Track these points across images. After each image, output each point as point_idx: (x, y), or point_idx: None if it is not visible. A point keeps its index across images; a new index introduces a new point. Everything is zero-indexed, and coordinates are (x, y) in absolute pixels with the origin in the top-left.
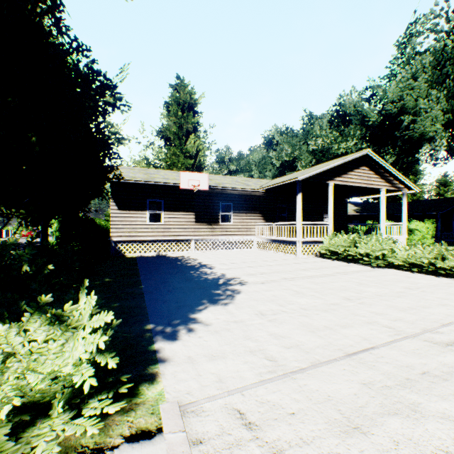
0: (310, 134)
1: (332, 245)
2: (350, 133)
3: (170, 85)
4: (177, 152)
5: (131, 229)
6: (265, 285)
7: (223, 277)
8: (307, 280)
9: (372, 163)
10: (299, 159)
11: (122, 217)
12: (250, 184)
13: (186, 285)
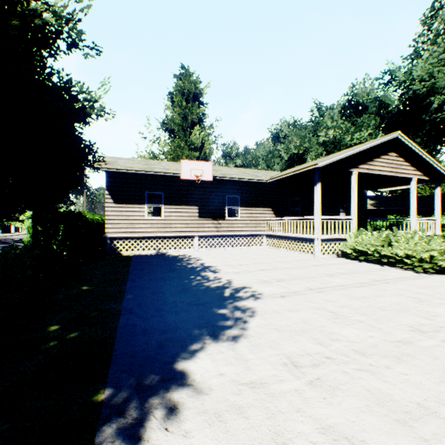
0: (320, 126)
1: (359, 244)
2: (364, 122)
3: (175, 75)
4: (181, 144)
5: (128, 224)
6: (287, 300)
7: (229, 285)
8: (341, 292)
9: (402, 148)
10: (309, 152)
11: (118, 211)
12: (259, 175)
13: (181, 298)
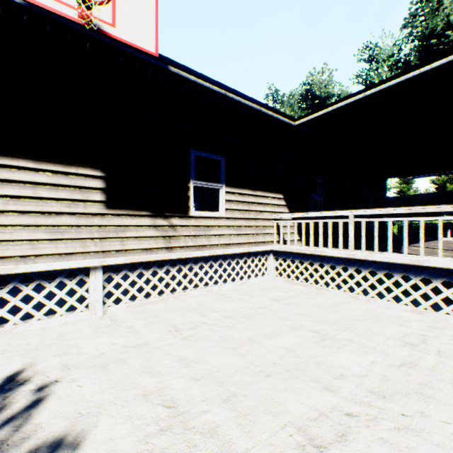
0: None
1: None
2: None
3: None
4: None
5: None
6: None
7: None
8: None
9: None
10: None
11: None
12: None
13: None
